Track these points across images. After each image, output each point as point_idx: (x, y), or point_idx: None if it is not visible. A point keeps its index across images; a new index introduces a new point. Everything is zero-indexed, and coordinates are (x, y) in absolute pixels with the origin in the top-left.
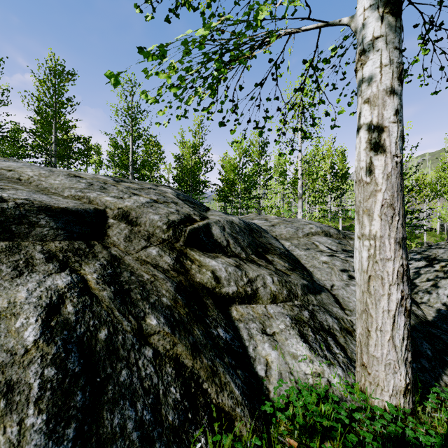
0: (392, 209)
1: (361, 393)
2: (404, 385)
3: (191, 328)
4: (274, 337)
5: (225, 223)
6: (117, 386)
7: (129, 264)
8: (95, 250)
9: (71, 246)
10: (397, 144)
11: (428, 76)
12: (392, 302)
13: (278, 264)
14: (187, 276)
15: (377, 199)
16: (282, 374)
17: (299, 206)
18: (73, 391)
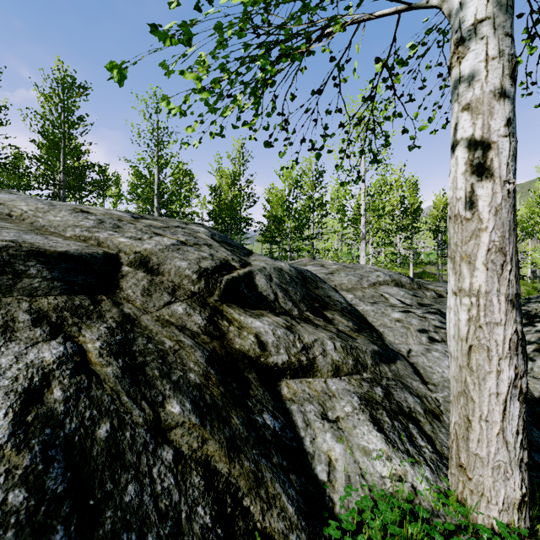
0: (502, 255)
1: (459, 504)
2: (519, 496)
3: (227, 415)
4: (337, 424)
5: (271, 271)
6: (120, 511)
7: (146, 327)
8: (102, 307)
9: (69, 303)
10: (509, 166)
11: (532, 83)
12: (502, 382)
13: (340, 323)
14: (224, 342)
15: (481, 241)
16: (350, 478)
17: (362, 248)
18: (50, 526)
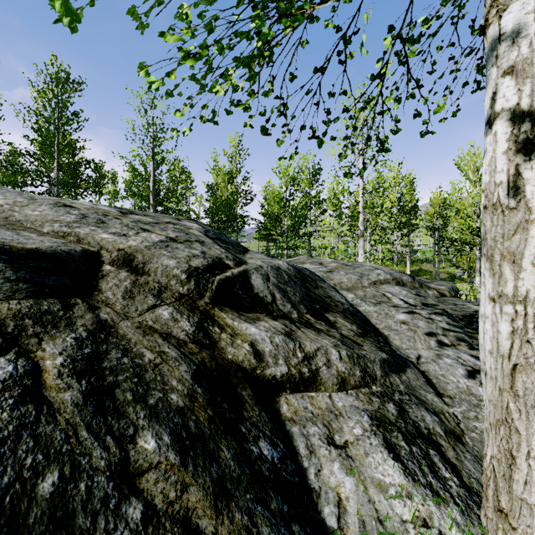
0: None
1: None
2: None
3: (216, 448)
4: (346, 451)
5: (269, 270)
6: None
7: (123, 336)
8: (74, 313)
9: (34, 308)
10: None
11: None
12: None
13: (343, 327)
14: (214, 351)
15: (530, 235)
16: (365, 524)
17: (360, 246)
18: None
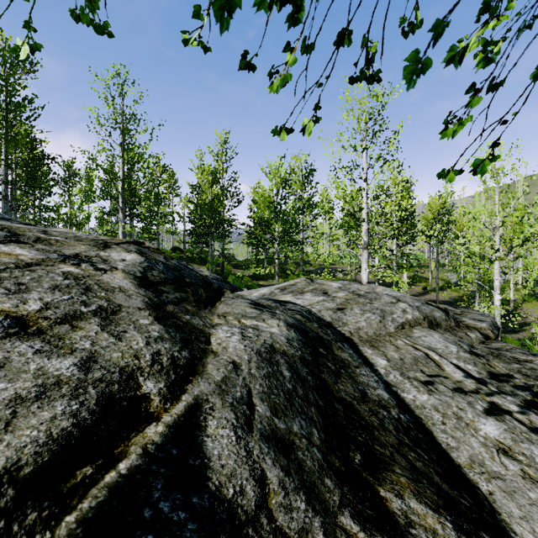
0: None
1: None
2: None
3: None
4: None
5: (252, 371)
6: None
7: None
8: None
9: None
10: None
11: None
12: None
13: None
14: None
15: None
16: None
17: (363, 259)
18: None
